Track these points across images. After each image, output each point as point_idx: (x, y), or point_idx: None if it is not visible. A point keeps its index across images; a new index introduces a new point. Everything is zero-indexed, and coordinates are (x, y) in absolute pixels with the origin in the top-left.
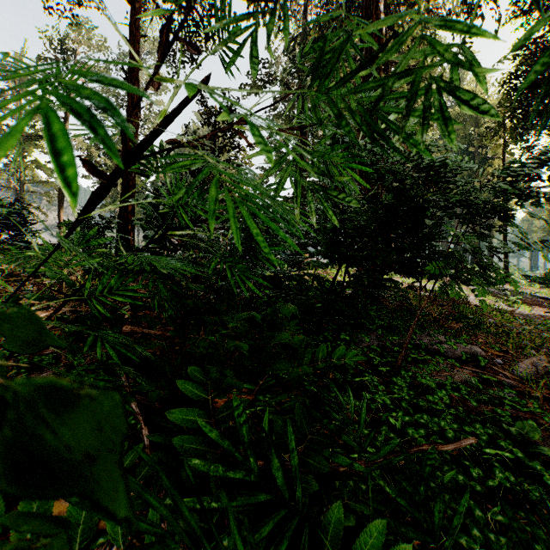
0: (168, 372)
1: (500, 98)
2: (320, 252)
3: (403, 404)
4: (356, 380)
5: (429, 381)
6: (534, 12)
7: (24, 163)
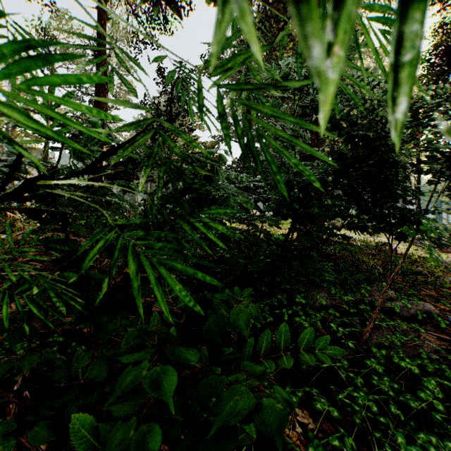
0: (79, 373)
1: None
2: (273, 208)
3: (392, 408)
4: (323, 365)
5: (410, 365)
6: None
7: (15, 132)
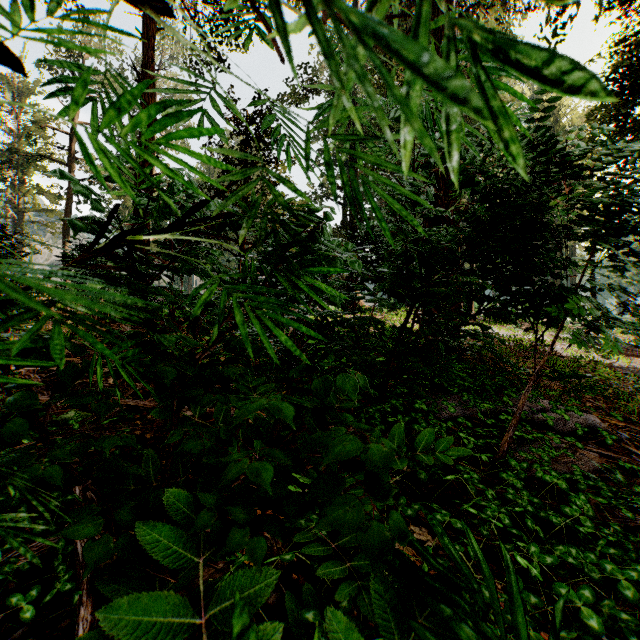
0: (151, 476)
1: (587, 110)
2: (386, 287)
3: (528, 523)
4: (447, 478)
5: (556, 479)
6: (634, 1)
7: (23, 188)
